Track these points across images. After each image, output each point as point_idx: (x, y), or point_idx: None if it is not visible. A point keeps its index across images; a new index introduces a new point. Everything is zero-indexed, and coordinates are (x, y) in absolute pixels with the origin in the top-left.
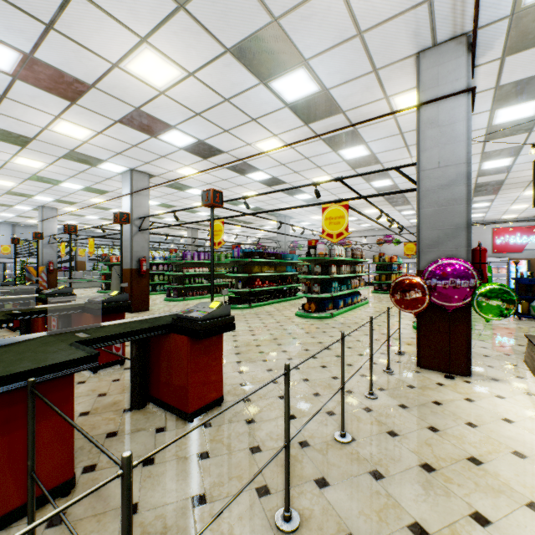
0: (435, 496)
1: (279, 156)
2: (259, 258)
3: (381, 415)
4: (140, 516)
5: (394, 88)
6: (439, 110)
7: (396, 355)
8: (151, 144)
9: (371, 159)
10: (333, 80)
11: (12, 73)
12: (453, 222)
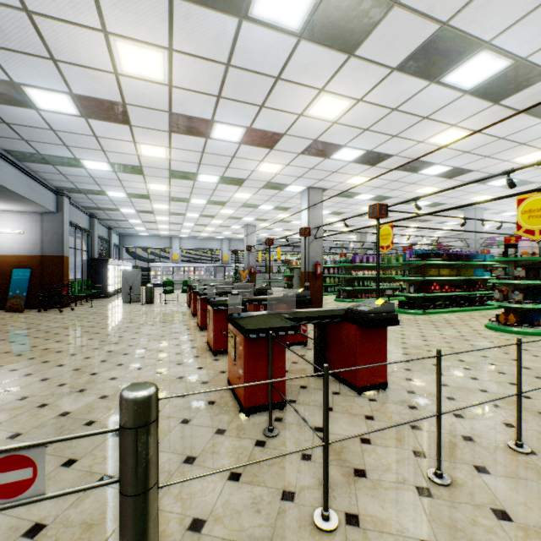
0: None
1: (460, 145)
2: (436, 260)
3: None
4: None
5: None
6: None
7: None
8: (325, 164)
9: None
10: (532, 46)
11: (239, 141)
12: None
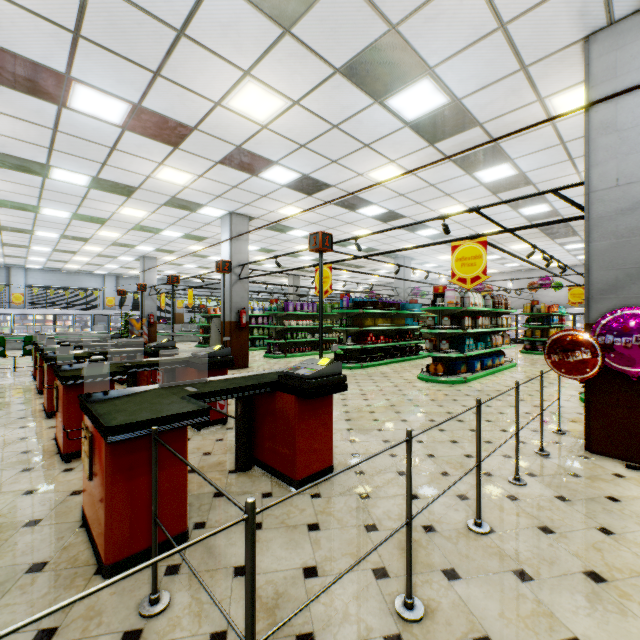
0: (604, 611)
1: (397, 186)
2: (372, 309)
3: (531, 505)
4: None
5: (552, 86)
6: (617, 110)
7: (554, 434)
8: (252, 183)
9: (519, 179)
10: (467, 87)
11: (121, 124)
12: (639, 259)
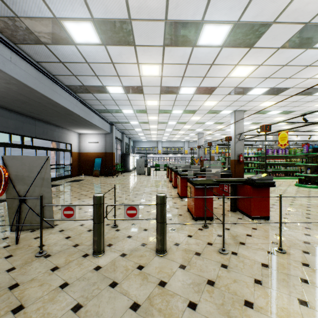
0: None
1: None
2: None
3: None
4: (229, 230)
5: None
6: None
7: None
8: (243, 98)
9: None
10: None
11: (193, 93)
12: None
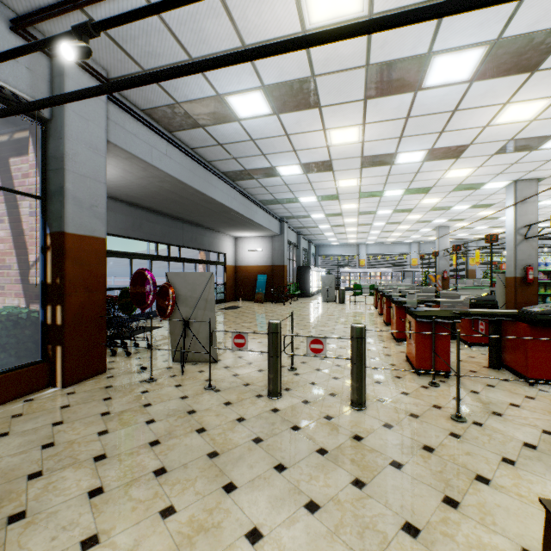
0: None
1: None
2: None
3: None
4: (478, 395)
5: None
6: None
7: None
8: (531, 156)
9: None
10: None
11: (421, 160)
12: None
